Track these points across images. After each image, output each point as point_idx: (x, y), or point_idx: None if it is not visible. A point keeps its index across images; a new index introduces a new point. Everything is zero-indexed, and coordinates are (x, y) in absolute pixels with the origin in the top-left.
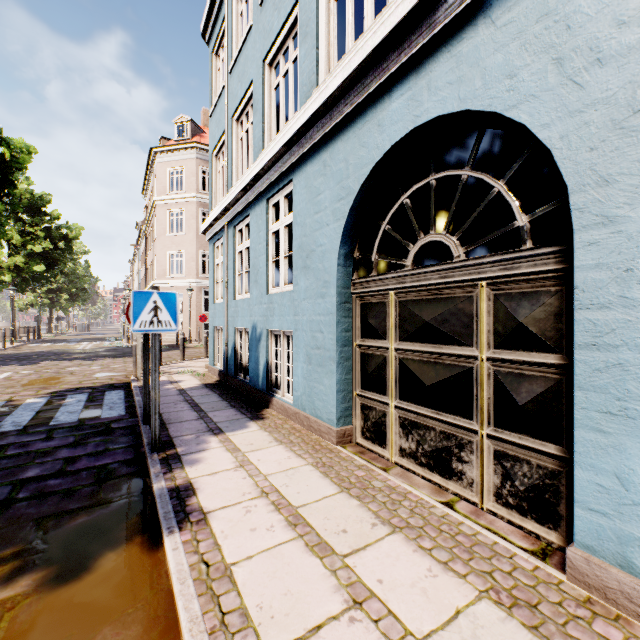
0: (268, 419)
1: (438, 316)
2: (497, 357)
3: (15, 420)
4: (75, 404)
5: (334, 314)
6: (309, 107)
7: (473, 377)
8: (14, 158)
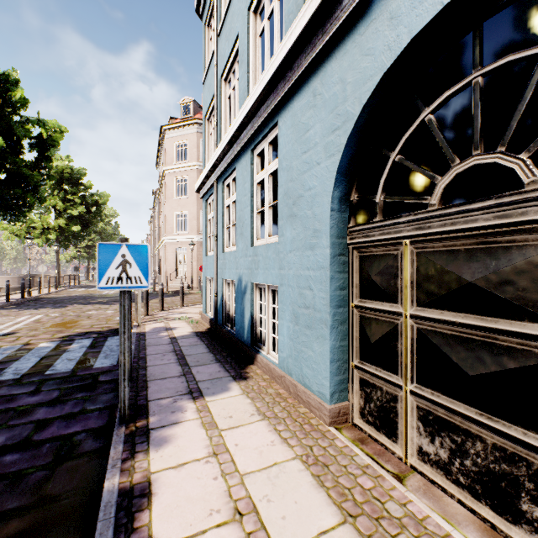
0: (251, 379)
1: (492, 275)
2: None
3: (18, 367)
4: (77, 350)
5: (326, 269)
6: (296, 26)
7: None
8: (49, 137)
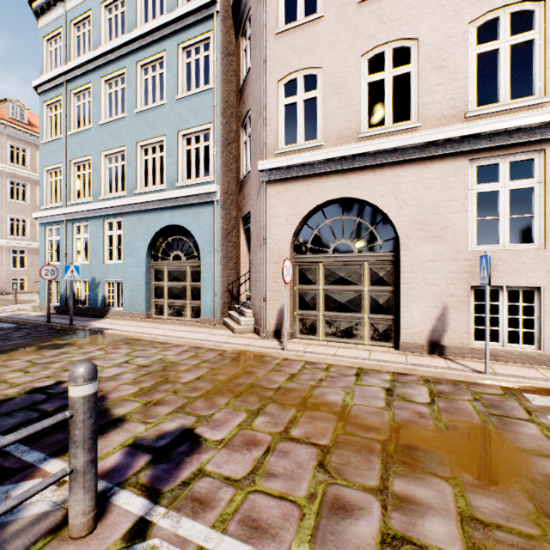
0: (111, 317)
1: (179, 274)
2: (191, 284)
3: None
4: None
5: (145, 273)
6: (135, 200)
7: (187, 289)
8: None
